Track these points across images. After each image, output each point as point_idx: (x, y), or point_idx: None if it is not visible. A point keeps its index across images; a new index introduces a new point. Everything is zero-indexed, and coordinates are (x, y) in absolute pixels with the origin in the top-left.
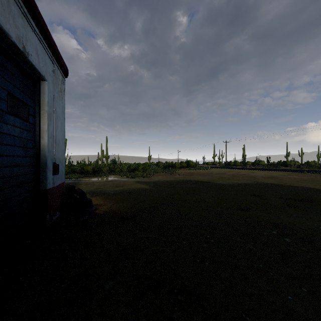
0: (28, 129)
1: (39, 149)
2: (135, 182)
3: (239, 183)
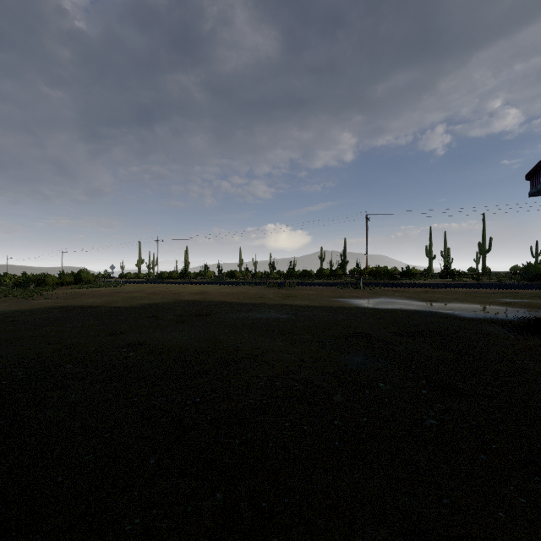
0: None
1: None
2: None
3: (149, 304)
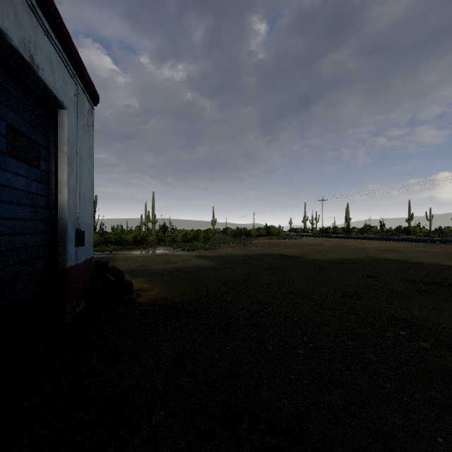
0: (38, 179)
1: (55, 209)
2: (194, 256)
3: (344, 259)
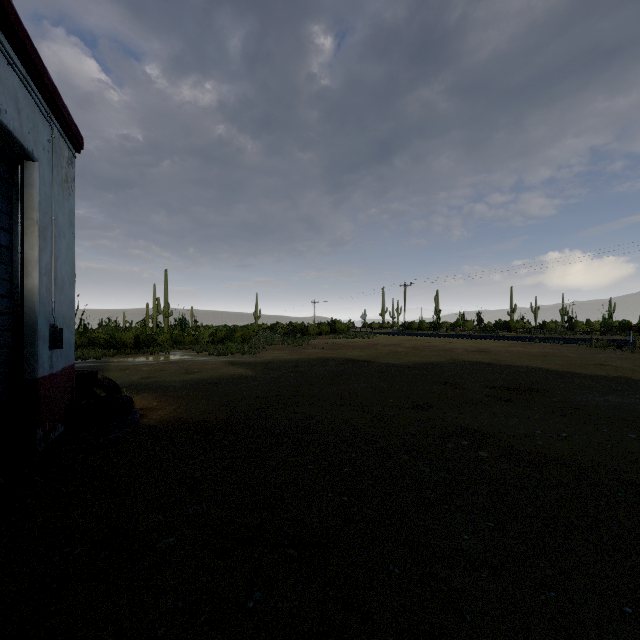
0: None
1: (20, 298)
2: (226, 363)
3: (423, 363)
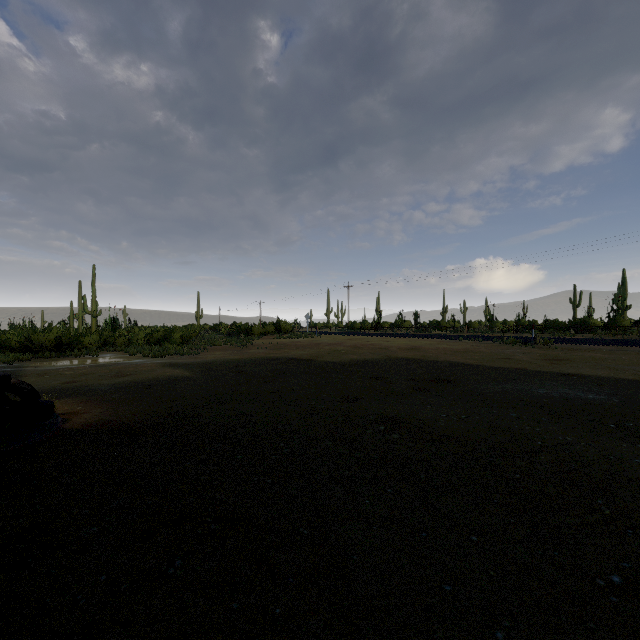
0: None
1: None
2: (162, 365)
3: (360, 360)
